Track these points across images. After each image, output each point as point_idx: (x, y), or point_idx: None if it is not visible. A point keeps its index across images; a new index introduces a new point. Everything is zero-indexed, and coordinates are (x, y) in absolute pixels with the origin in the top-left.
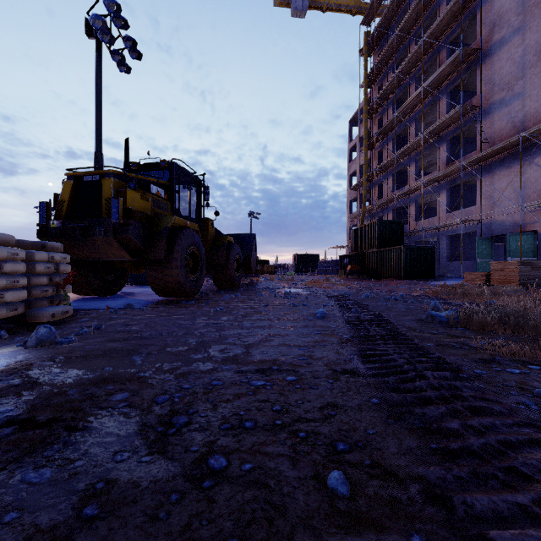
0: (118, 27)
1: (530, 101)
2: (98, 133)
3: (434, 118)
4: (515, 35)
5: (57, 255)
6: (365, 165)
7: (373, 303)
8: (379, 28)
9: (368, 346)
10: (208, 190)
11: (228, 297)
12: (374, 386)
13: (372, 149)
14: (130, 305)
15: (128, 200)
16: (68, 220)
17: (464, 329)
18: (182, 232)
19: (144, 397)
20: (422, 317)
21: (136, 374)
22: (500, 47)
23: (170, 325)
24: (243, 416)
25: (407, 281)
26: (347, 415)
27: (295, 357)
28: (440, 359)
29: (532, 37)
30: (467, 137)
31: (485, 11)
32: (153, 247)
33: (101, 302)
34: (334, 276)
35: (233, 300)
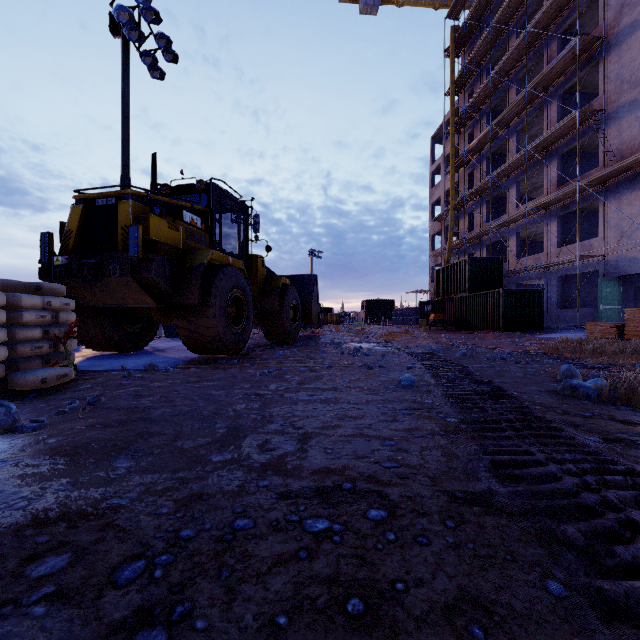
0: (149, 22)
1: None
2: (125, 152)
3: (539, 130)
4: None
5: (55, 300)
6: (452, 190)
7: (474, 365)
8: (469, 20)
9: (494, 441)
10: (257, 219)
11: (282, 355)
12: (537, 541)
13: (460, 170)
14: (152, 366)
15: (150, 229)
16: (75, 255)
17: (629, 408)
18: (221, 271)
19: (97, 567)
20: (553, 387)
21: (106, 500)
22: (631, 33)
23: (195, 398)
24: (283, 632)
25: (508, 333)
26: (512, 639)
27: (378, 461)
28: (633, 474)
29: None
30: (584, 151)
31: None
32: (184, 290)
33: (120, 360)
34: (413, 327)
35: (288, 359)
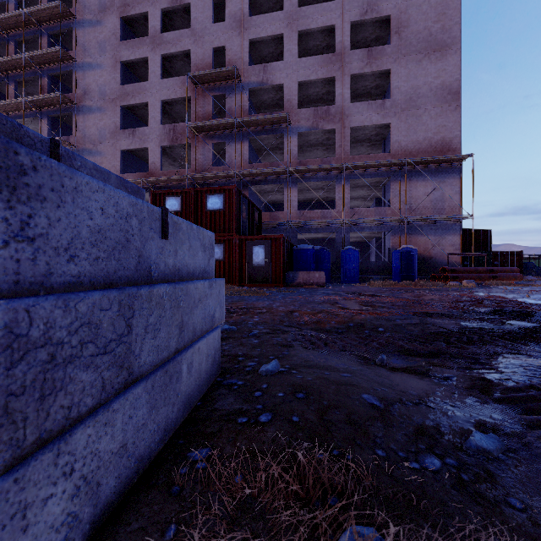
0: None
1: (107, 161)
2: None
3: (36, 129)
4: (98, 111)
5: None
6: None
7: None
8: None
9: None
10: None
11: None
12: None
13: None
14: None
15: None
16: None
17: None
18: None
19: None
20: None
21: None
22: (90, 112)
23: None
24: None
25: None
26: None
27: None
28: None
29: (108, 121)
30: None
31: (80, 77)
32: None
33: None
34: None
35: None
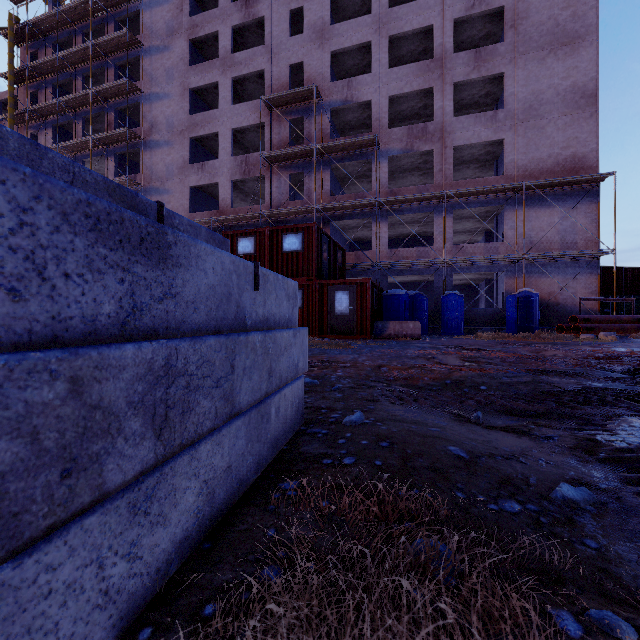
0: None
1: (174, 199)
2: None
3: (102, 168)
4: (166, 146)
5: None
6: None
7: None
8: (33, 25)
9: None
10: None
11: None
12: None
13: None
14: None
15: None
16: None
17: None
18: None
19: None
20: None
21: None
22: (157, 147)
23: None
24: None
25: None
26: None
27: None
28: None
29: (175, 155)
30: None
31: (147, 109)
32: None
33: None
34: None
35: None
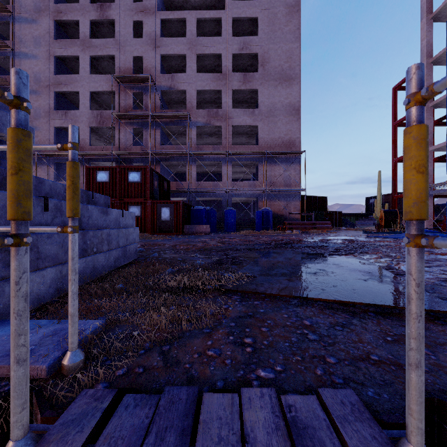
0: None
1: (41, 135)
2: None
3: None
4: (34, 94)
5: None
6: None
7: None
8: None
9: None
10: None
11: None
12: None
13: None
14: None
15: None
16: None
17: None
18: None
19: None
20: None
21: None
22: None
23: None
24: None
25: None
26: None
27: None
28: None
29: (42, 102)
30: None
31: (16, 63)
32: None
33: None
34: None
35: None
